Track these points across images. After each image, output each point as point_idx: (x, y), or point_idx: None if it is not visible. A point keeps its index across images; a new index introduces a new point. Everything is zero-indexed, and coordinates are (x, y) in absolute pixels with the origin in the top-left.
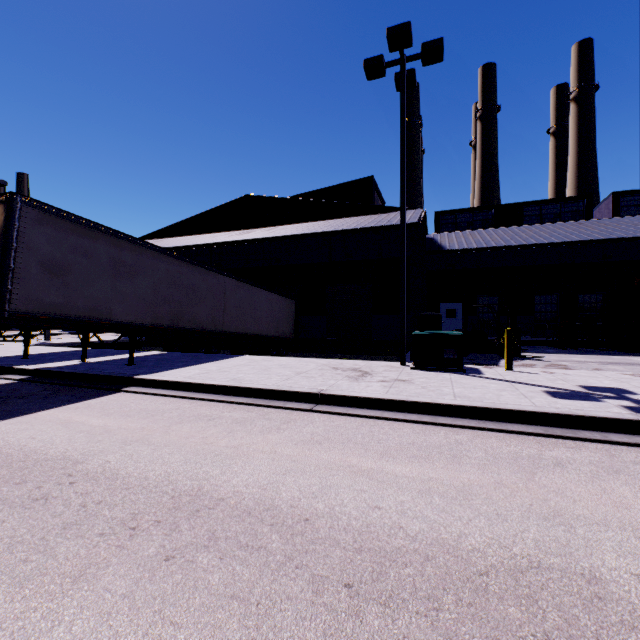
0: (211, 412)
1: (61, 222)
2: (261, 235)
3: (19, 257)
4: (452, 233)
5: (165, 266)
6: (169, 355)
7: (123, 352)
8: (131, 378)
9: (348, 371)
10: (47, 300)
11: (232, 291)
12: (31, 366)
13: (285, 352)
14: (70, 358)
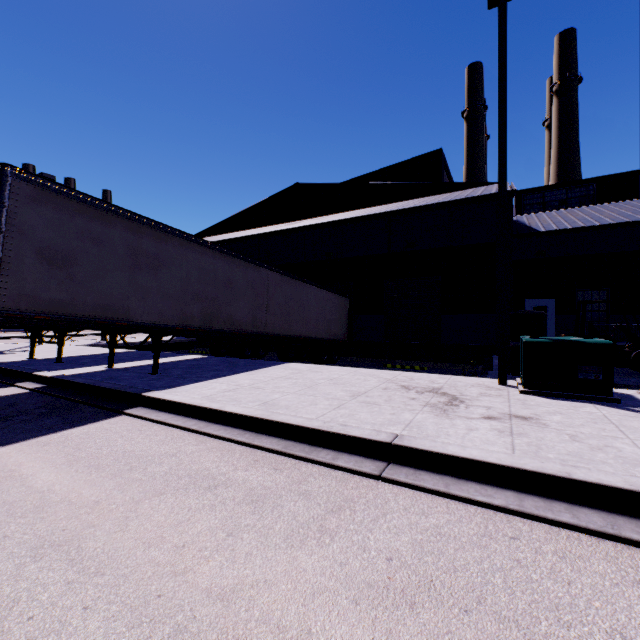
0: (218, 467)
1: (64, 201)
2: (310, 223)
3: (8, 243)
4: (542, 213)
5: (196, 257)
6: (205, 360)
7: (161, 355)
8: (139, 395)
9: (426, 394)
10: (46, 296)
11: (276, 287)
12: (51, 373)
13: (337, 356)
14: (102, 362)
